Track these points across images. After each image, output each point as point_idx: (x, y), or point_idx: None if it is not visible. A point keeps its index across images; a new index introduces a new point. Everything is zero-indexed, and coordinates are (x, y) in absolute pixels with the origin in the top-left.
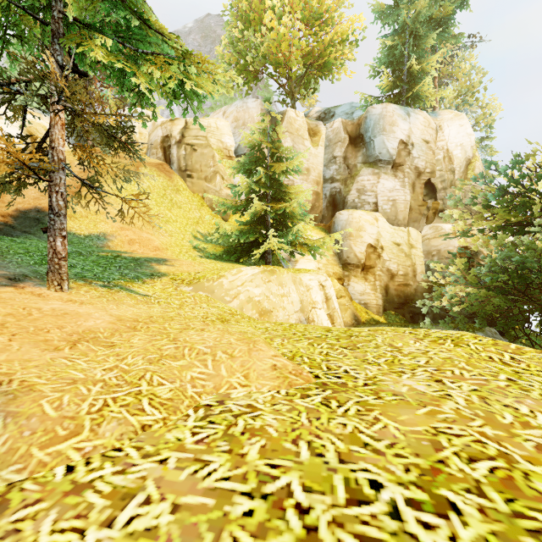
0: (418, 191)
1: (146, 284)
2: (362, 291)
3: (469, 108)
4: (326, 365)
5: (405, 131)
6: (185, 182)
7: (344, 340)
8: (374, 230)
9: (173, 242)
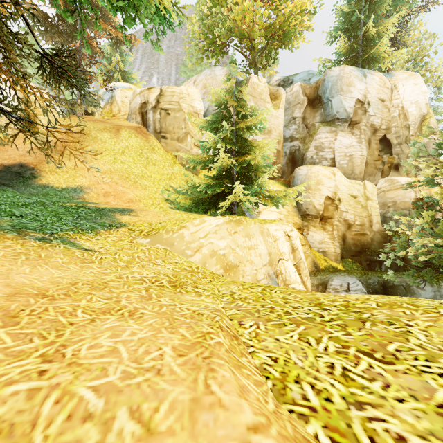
0: (374, 147)
1: (99, 235)
2: (321, 240)
3: (419, 71)
4: (364, 427)
5: (361, 91)
6: (160, 142)
7: (356, 332)
8: (332, 184)
9: (146, 195)
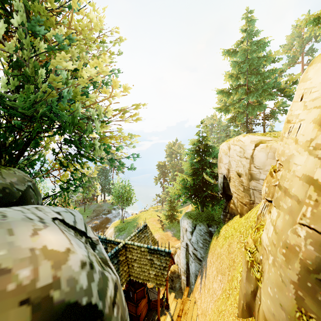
0: None
1: None
2: None
3: None
4: None
5: None
6: None
7: None
8: None
9: None
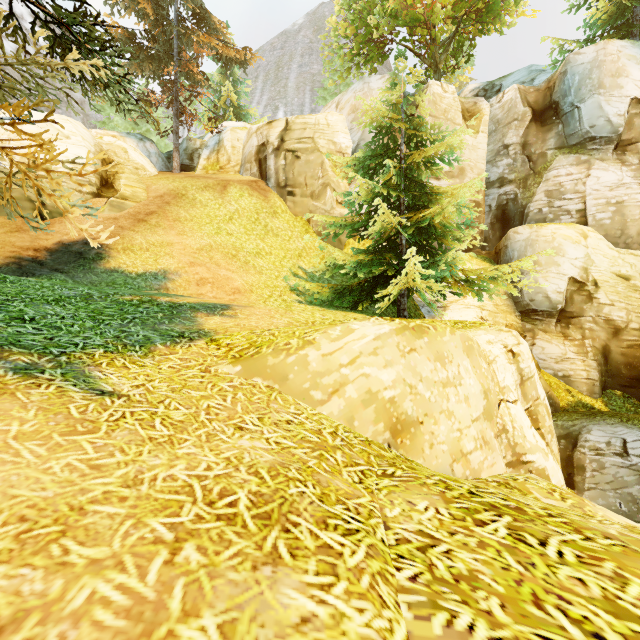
0: None
1: (150, 356)
2: (559, 356)
3: None
4: None
5: None
6: (285, 202)
7: None
8: (580, 255)
9: (262, 282)
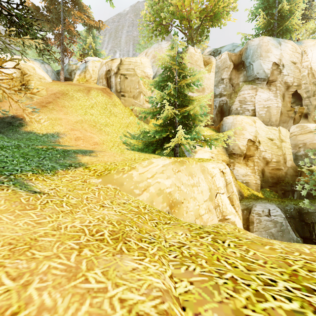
0: (287, 100)
1: (56, 175)
2: (244, 174)
3: None
4: None
5: (277, 56)
6: (120, 99)
7: None
8: (253, 129)
9: (108, 139)
